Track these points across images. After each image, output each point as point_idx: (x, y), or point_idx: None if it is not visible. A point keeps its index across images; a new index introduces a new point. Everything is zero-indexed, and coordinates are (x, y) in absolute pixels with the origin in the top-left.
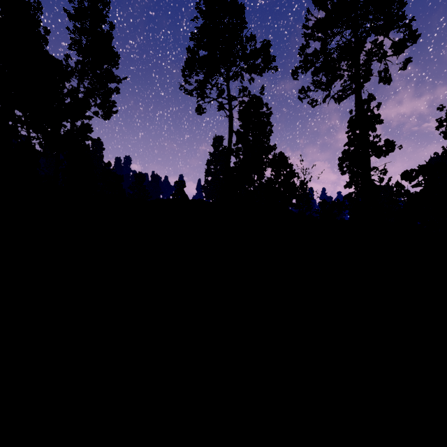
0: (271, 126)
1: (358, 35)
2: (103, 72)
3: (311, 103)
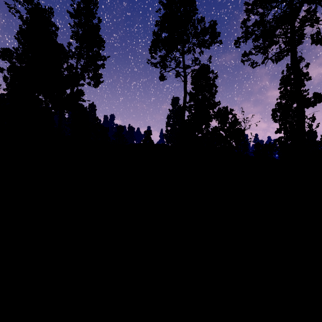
0: (216, 87)
1: (293, 5)
2: (93, 53)
3: (252, 64)
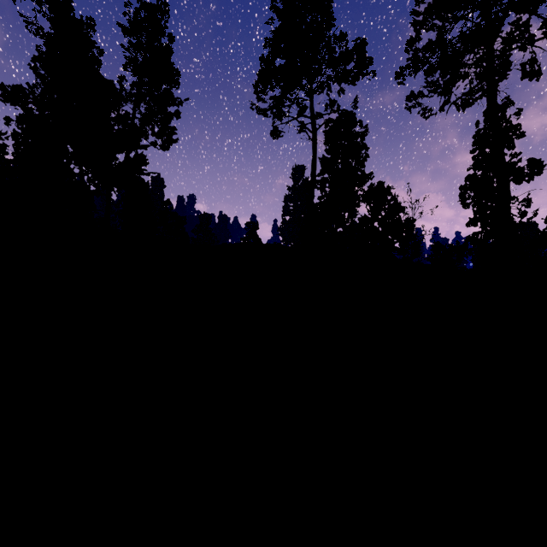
0: (366, 148)
1: (491, 15)
2: (162, 94)
3: (424, 112)
